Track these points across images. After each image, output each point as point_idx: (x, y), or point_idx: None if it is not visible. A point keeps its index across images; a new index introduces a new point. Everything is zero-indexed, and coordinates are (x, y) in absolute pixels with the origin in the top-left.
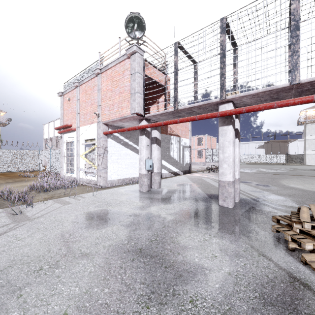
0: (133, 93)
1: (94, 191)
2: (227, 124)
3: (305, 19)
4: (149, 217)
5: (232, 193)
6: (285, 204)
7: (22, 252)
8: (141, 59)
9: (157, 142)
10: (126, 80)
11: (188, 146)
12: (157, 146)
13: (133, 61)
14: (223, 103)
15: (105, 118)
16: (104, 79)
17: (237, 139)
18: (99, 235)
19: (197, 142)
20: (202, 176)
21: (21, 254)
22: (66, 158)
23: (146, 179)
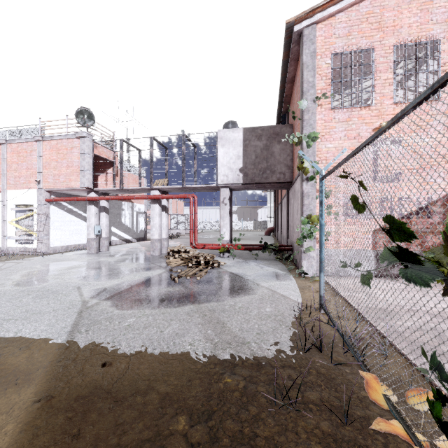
0: (82, 170)
1: (40, 255)
2: (155, 203)
3: (201, 146)
4: (100, 262)
5: (158, 246)
6: None
7: (25, 274)
8: (90, 142)
9: (106, 211)
10: (75, 157)
11: (143, 212)
12: (106, 214)
13: (82, 143)
14: (153, 189)
15: (48, 186)
16: (47, 148)
17: (165, 212)
18: (68, 267)
19: None
20: None
21: (25, 274)
22: None
23: (95, 243)
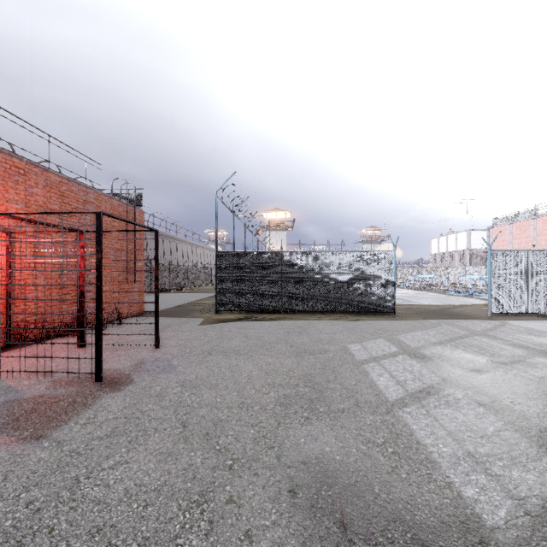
0: None
1: None
2: None
3: None
4: None
5: None
6: None
7: None
8: None
9: None
10: None
11: None
12: None
13: None
14: None
15: (540, 247)
16: (539, 222)
17: None
18: None
19: None
20: None
21: None
22: None
23: None
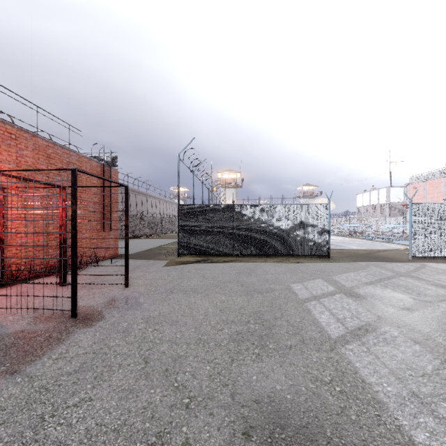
0: None
1: None
2: None
3: None
4: None
5: None
6: None
7: None
8: None
9: None
10: None
11: None
12: None
13: None
14: None
15: None
16: None
17: None
18: None
19: None
20: None
21: None
22: None
23: None
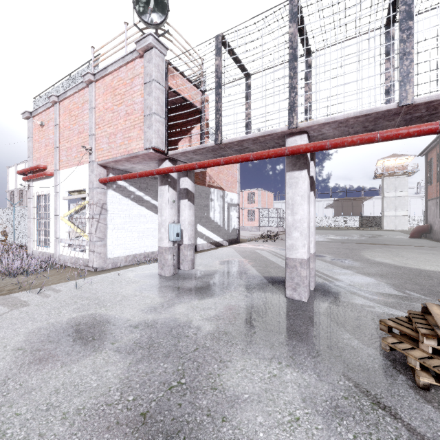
0: (147, 115)
1: (80, 278)
2: (298, 168)
3: None
4: (171, 329)
5: (307, 278)
6: (380, 290)
7: None
8: (161, 60)
9: (189, 196)
10: (137, 93)
11: (236, 204)
12: (189, 203)
13: (147, 62)
14: (293, 134)
15: (101, 155)
16: (100, 92)
17: (313, 192)
18: (62, 380)
19: (247, 199)
20: (256, 248)
21: None
22: (38, 221)
23: (170, 255)
